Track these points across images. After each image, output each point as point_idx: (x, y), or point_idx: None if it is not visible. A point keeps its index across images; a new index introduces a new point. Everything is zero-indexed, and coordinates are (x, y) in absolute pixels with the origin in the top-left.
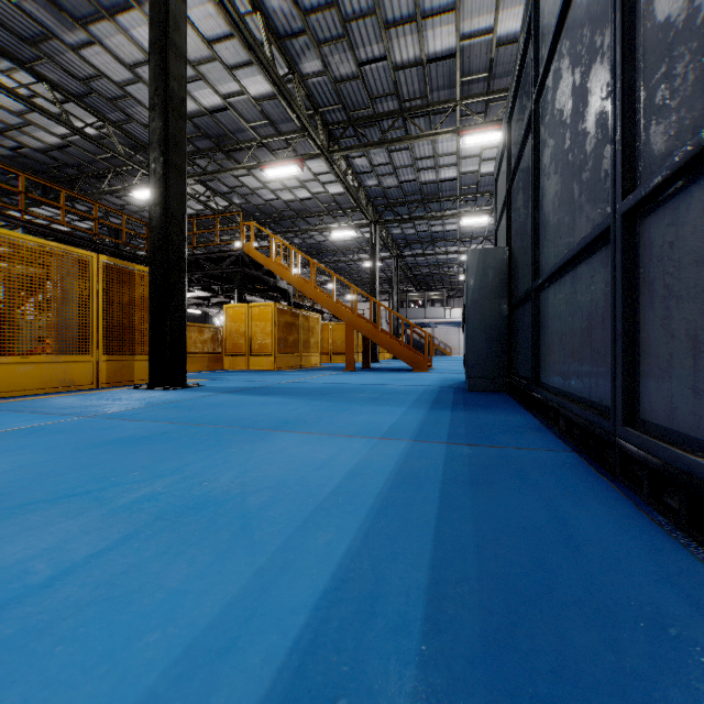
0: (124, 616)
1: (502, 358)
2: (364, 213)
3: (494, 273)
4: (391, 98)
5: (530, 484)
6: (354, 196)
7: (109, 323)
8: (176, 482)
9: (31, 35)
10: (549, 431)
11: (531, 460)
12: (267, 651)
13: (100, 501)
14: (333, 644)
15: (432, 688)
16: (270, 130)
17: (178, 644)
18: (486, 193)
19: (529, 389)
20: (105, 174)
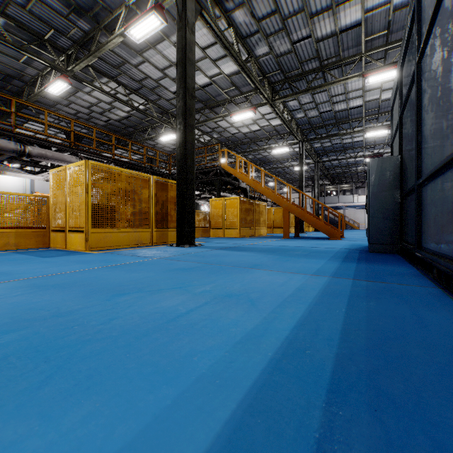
0: (220, 324)
1: (395, 230)
2: (295, 136)
3: (389, 174)
4: (314, 60)
5: (403, 300)
6: (288, 126)
7: (157, 211)
8: (214, 286)
9: (117, 63)
10: (424, 277)
11: (407, 290)
12: (276, 338)
13: (187, 290)
14: (302, 339)
15: (343, 354)
16: (235, 92)
17: (243, 332)
18: (386, 112)
19: (414, 251)
20: (146, 129)
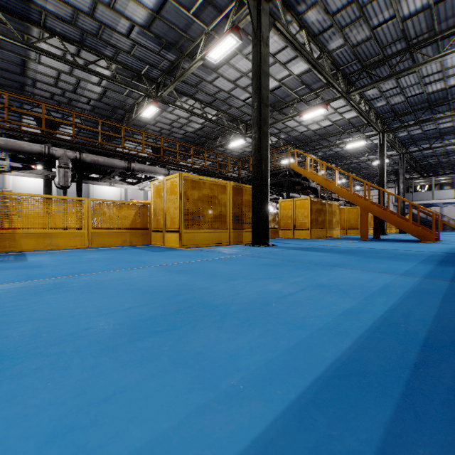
0: (321, 303)
1: None
2: (374, 127)
3: None
4: (398, 42)
5: None
6: (366, 117)
7: (233, 214)
8: (304, 279)
9: (195, 83)
10: None
11: None
12: (372, 315)
13: (282, 280)
14: (395, 318)
15: (436, 330)
16: (305, 90)
17: (342, 309)
18: None
19: None
20: (217, 137)
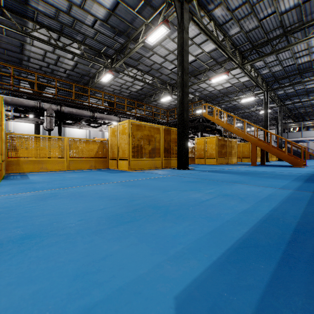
0: (227, 205)
1: None
2: (260, 88)
3: None
4: (278, 29)
5: None
6: (255, 81)
7: (164, 147)
8: (215, 190)
9: (137, 58)
10: None
11: None
12: (261, 213)
13: (200, 191)
14: (276, 215)
15: (302, 222)
16: (213, 63)
17: (241, 209)
18: None
19: None
20: (152, 95)
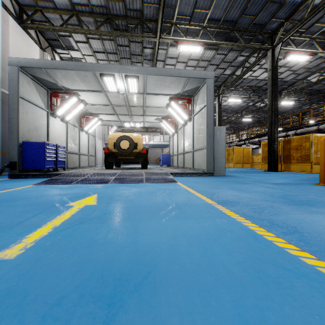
0: None
1: None
2: None
3: None
4: None
5: None
6: None
7: (284, 155)
8: None
9: None
10: None
11: None
12: None
13: None
14: None
15: None
16: None
17: None
18: None
19: None
20: None
